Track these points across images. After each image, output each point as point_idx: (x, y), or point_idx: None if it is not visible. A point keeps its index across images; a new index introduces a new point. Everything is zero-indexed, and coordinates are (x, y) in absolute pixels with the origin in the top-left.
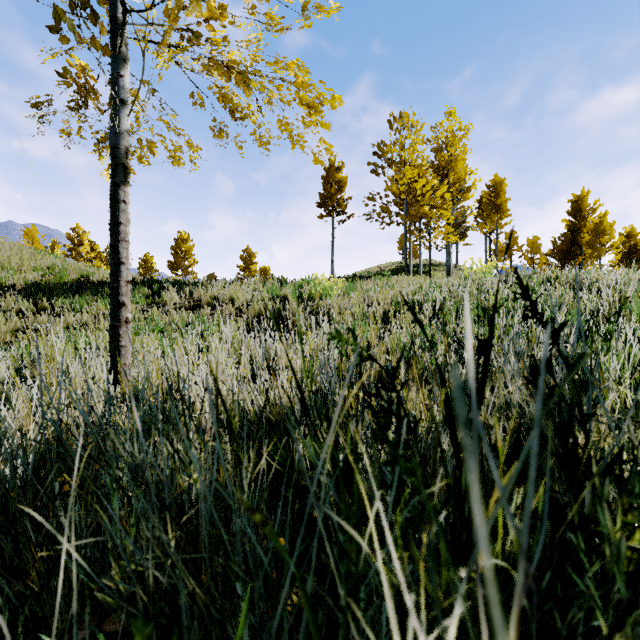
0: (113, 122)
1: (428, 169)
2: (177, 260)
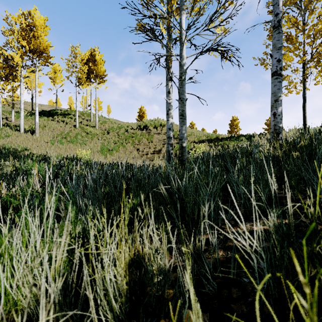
0: (304, 92)
1: None
2: (231, 129)
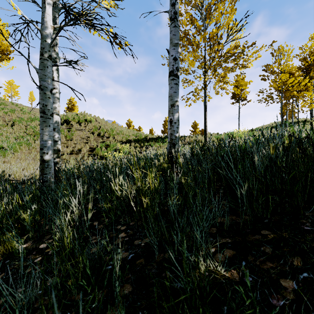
0: (205, 100)
1: (297, 70)
2: (165, 129)
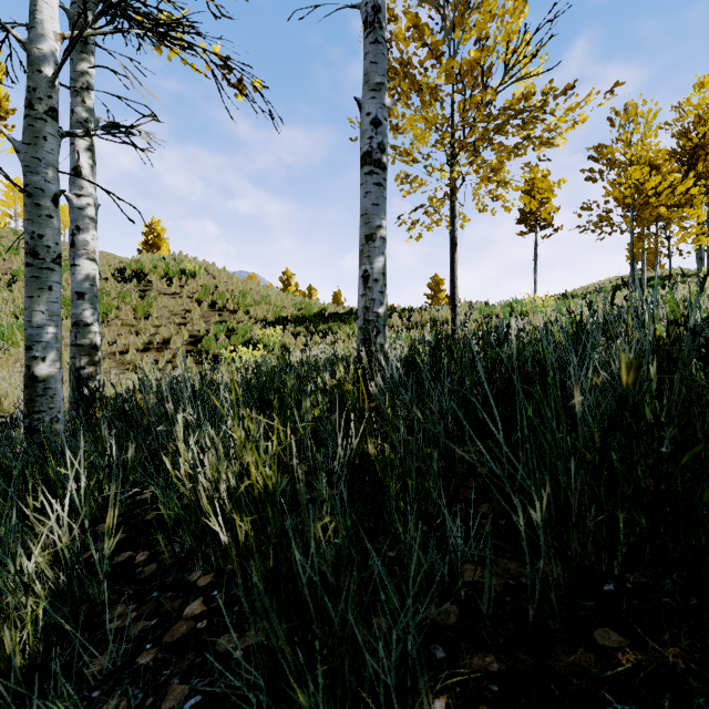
0: (452, 226)
1: (667, 160)
2: None
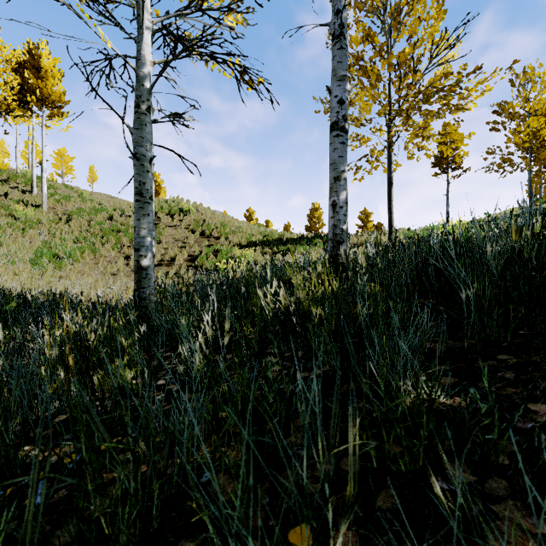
0: (389, 170)
1: None
2: (311, 224)
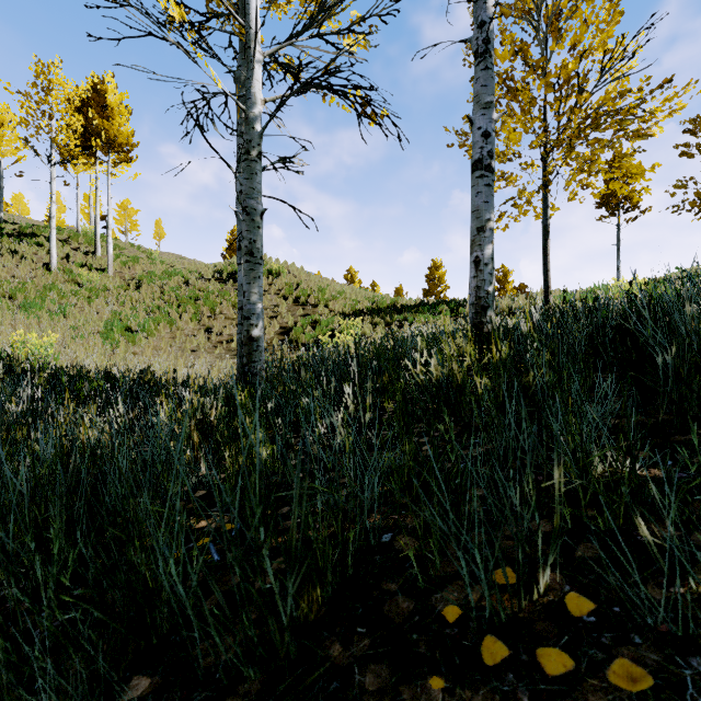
0: (545, 216)
1: None
2: (430, 287)
